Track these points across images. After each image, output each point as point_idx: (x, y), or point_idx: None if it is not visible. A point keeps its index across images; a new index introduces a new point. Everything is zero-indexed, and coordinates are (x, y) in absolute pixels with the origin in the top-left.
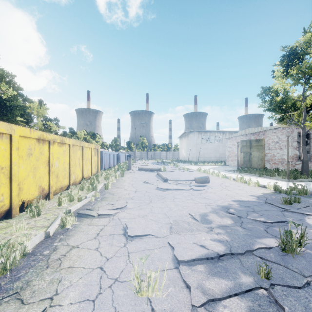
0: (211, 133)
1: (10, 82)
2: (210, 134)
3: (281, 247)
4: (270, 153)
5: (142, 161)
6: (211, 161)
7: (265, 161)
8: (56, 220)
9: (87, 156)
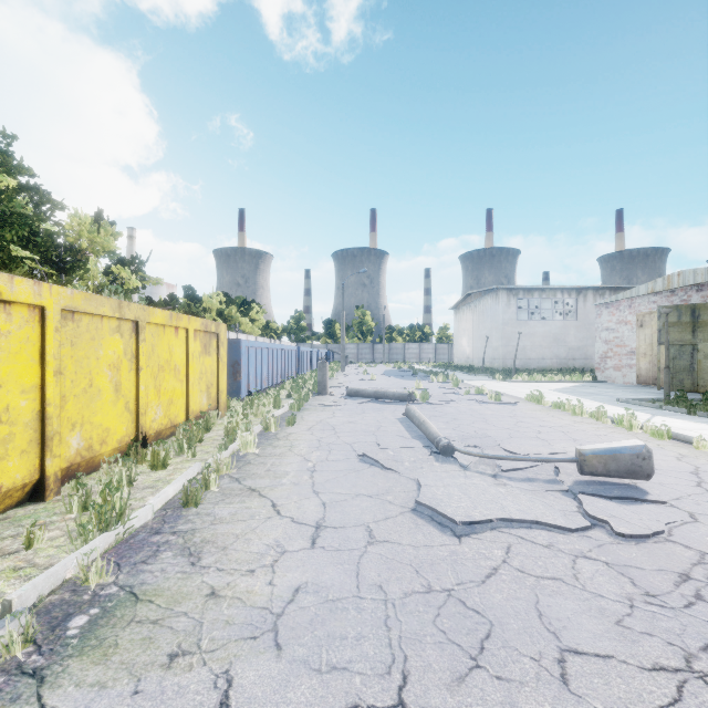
0: (545, 293)
1: None
2: (541, 296)
3: None
4: None
5: (360, 366)
6: (544, 367)
7: None
8: None
9: (162, 356)
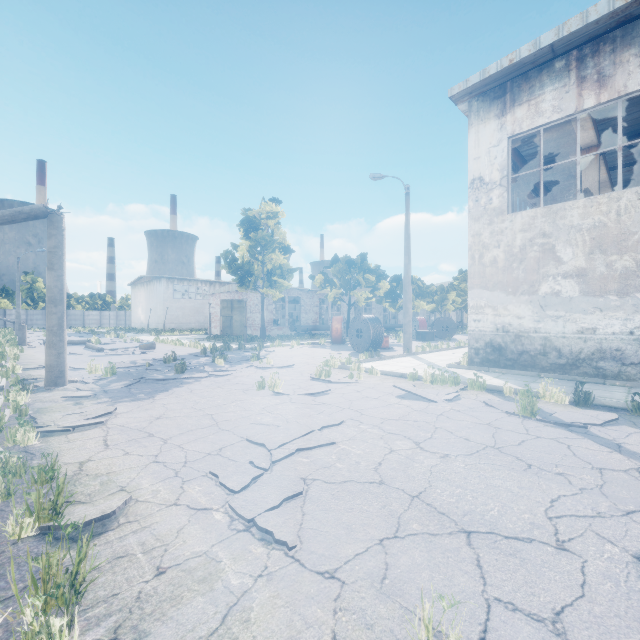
0: (191, 282)
1: None
2: (189, 284)
3: (164, 362)
4: (252, 317)
5: (33, 331)
6: (191, 328)
7: (248, 326)
8: (3, 369)
9: None
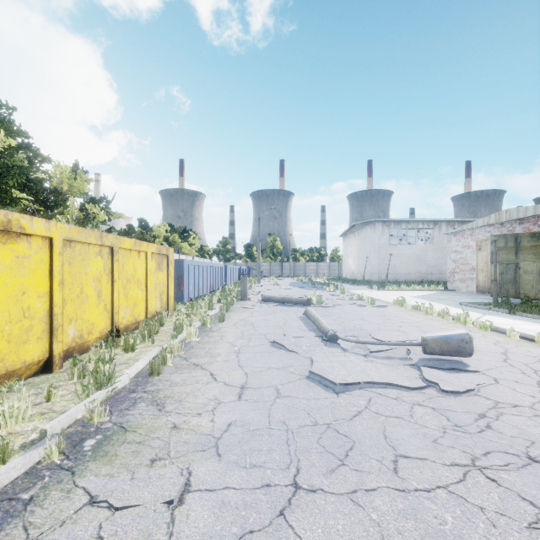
0: (410, 224)
1: (1, 120)
2: (407, 226)
3: None
4: None
5: (271, 279)
6: (409, 280)
7: None
8: None
9: (129, 271)
